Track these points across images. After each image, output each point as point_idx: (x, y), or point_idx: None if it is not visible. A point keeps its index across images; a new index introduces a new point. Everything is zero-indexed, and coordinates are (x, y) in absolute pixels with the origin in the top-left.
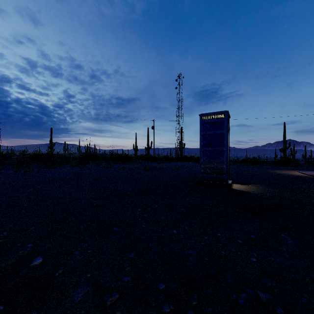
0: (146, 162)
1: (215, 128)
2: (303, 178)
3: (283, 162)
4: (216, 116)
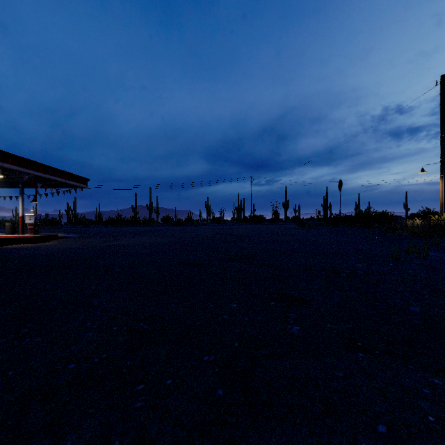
0: None
1: None
2: None
3: None
4: None
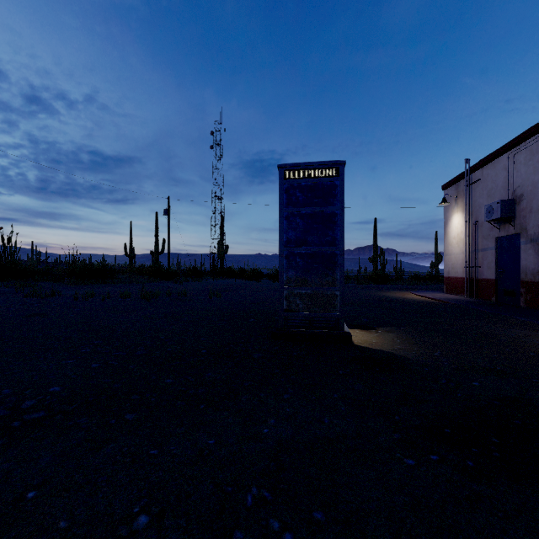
0: (152, 280)
1: (316, 201)
2: (437, 307)
3: (379, 278)
4: (319, 171)
